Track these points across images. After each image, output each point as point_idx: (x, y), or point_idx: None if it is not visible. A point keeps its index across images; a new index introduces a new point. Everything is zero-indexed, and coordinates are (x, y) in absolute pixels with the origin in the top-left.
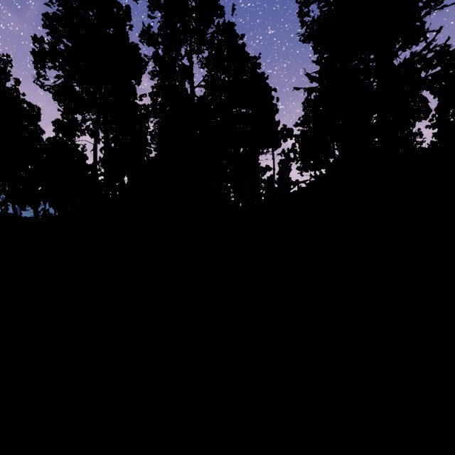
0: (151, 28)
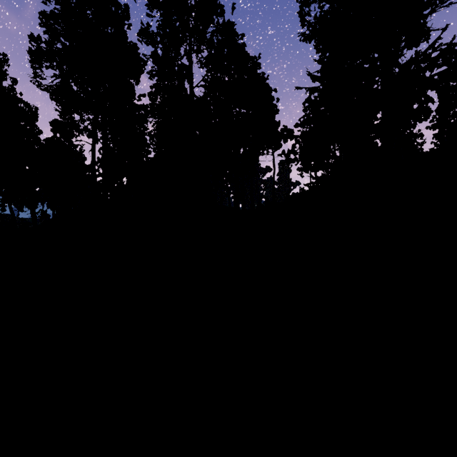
0: (150, 26)
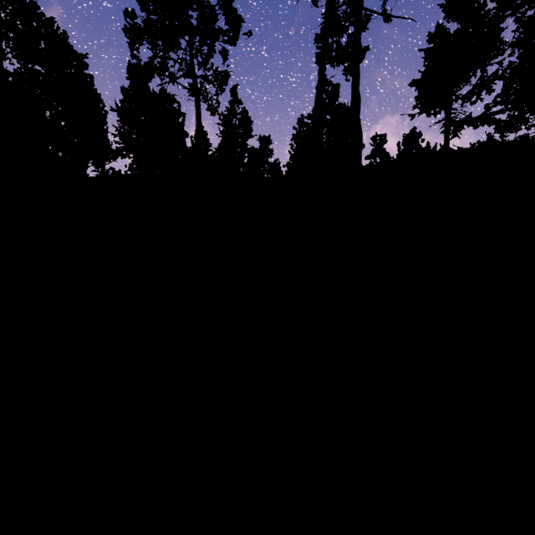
0: None
